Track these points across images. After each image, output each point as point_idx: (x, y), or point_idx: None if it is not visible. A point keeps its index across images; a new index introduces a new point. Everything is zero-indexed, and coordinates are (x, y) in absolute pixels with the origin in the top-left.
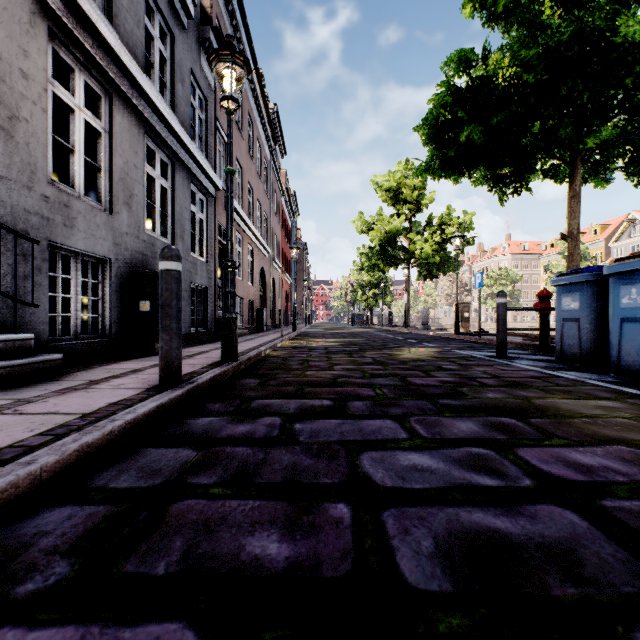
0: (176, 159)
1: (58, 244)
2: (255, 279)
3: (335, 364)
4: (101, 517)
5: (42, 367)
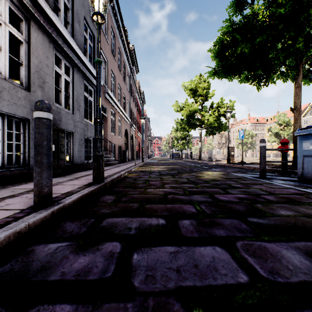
0: (75, 65)
1: None
2: (122, 135)
3: (165, 183)
4: None
5: None
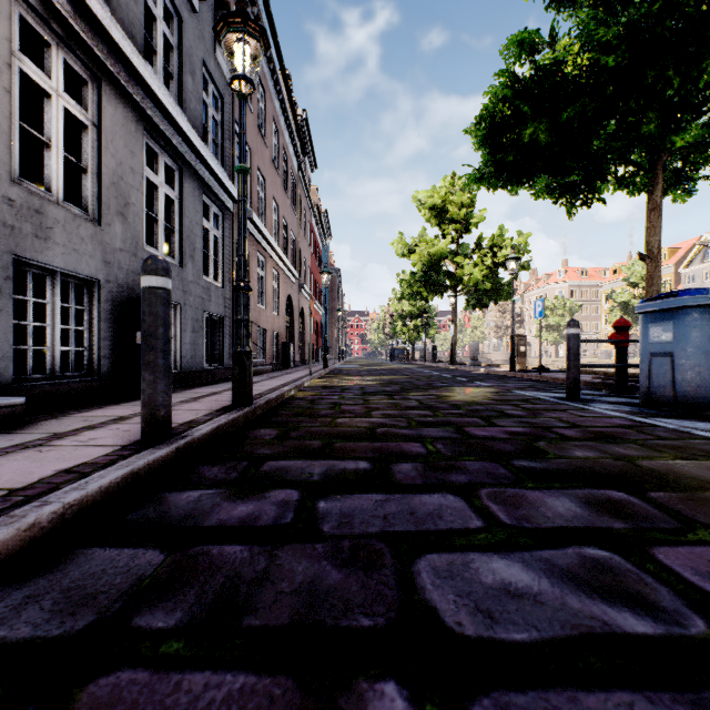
0: (184, 164)
1: (28, 260)
2: (281, 308)
3: (373, 408)
4: None
5: None
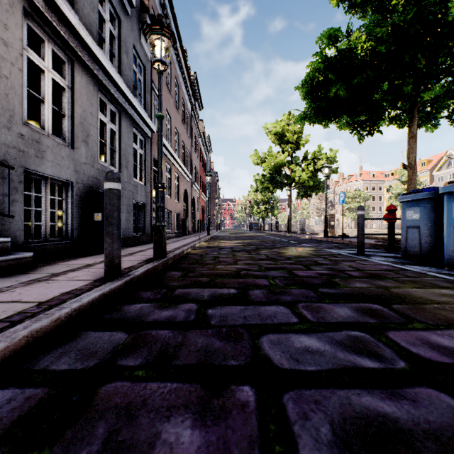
0: (122, 109)
1: (31, 170)
2: (180, 197)
3: (238, 260)
4: (37, 400)
5: (16, 263)
